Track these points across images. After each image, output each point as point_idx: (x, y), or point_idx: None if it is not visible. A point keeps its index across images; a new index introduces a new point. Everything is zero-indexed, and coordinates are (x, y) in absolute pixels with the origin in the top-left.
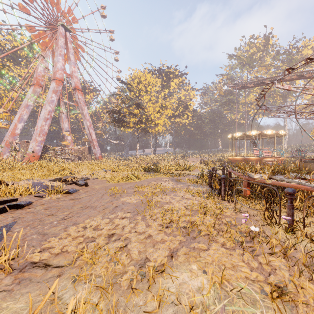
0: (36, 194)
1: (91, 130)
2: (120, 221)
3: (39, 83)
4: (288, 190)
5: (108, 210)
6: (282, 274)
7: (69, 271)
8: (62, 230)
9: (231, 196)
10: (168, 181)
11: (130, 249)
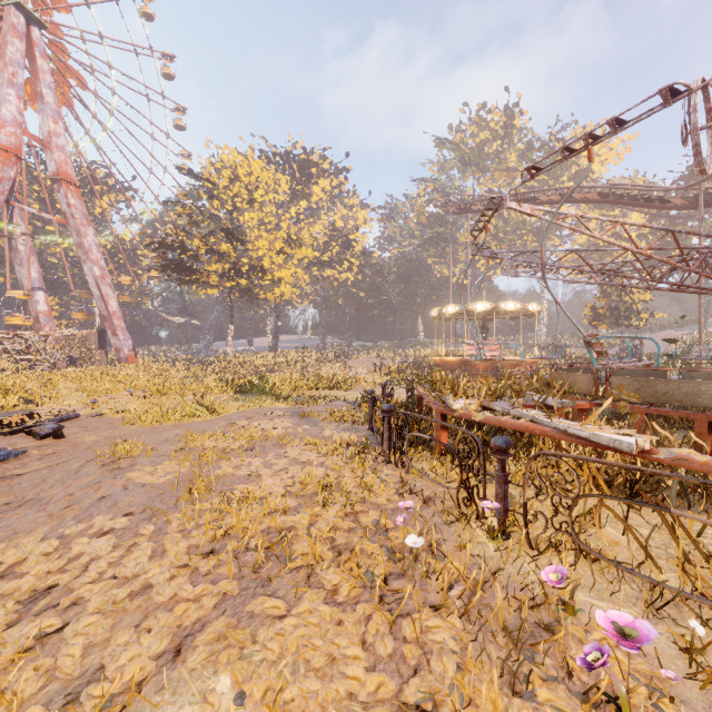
0: None
1: (106, 289)
2: (91, 542)
3: None
4: (497, 440)
5: (77, 509)
6: (442, 667)
7: None
8: None
9: (401, 452)
10: (280, 417)
11: (64, 642)
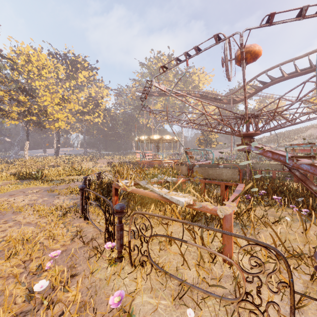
0: None
1: None
2: None
3: None
4: (116, 206)
5: None
6: None
7: None
8: None
9: (86, 211)
10: (34, 193)
11: None
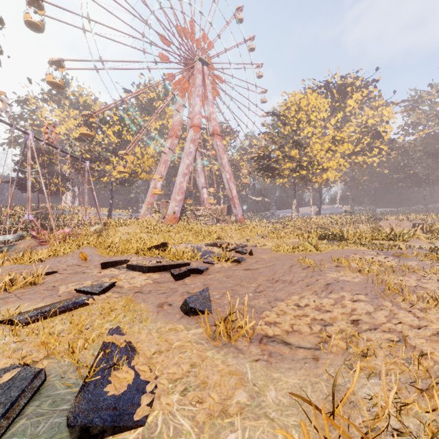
0: (202, 260)
1: (231, 185)
2: (354, 304)
3: (176, 134)
4: None
5: (317, 287)
6: None
7: (324, 356)
8: (267, 305)
9: None
10: (377, 255)
11: (417, 347)
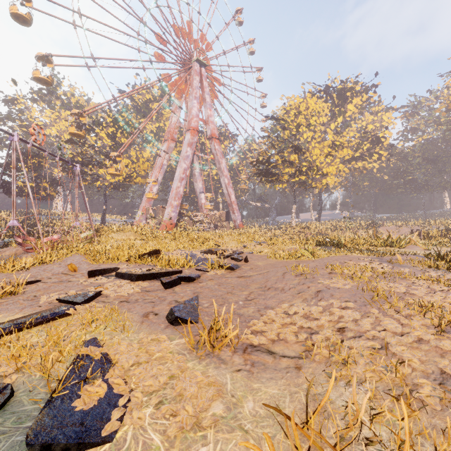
0: (195, 267)
1: (230, 190)
2: (341, 311)
3: (173, 137)
4: None
5: (308, 295)
6: None
7: (307, 365)
8: (256, 313)
9: None
10: (372, 261)
11: (398, 354)
